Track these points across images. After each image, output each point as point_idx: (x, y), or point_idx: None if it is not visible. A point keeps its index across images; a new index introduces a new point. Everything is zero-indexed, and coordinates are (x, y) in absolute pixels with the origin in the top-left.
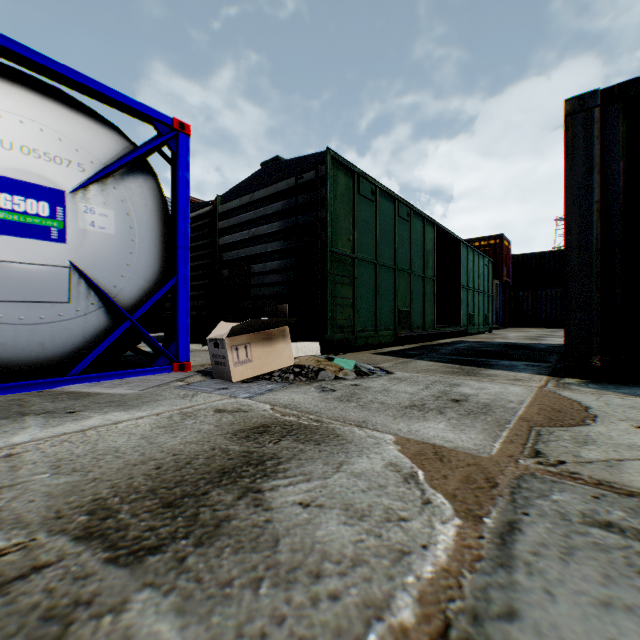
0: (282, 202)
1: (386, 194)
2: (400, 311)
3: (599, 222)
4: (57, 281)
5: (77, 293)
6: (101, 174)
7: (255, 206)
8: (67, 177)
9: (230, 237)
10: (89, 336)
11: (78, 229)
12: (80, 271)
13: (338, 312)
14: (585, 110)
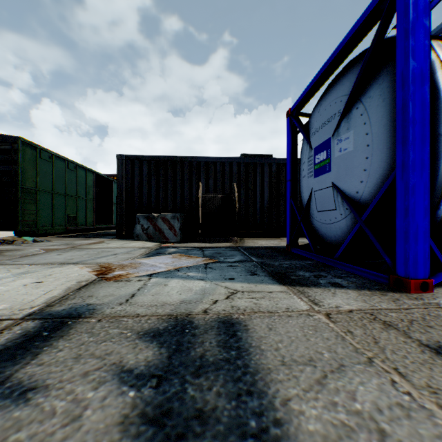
0: None
1: (60, 157)
2: (70, 216)
3: (126, 193)
4: None
5: None
6: None
7: None
8: None
9: None
10: None
11: None
12: None
13: (27, 217)
14: (122, 159)
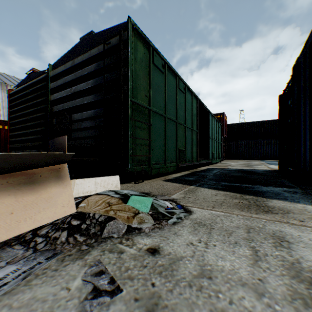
0: (94, 64)
1: (171, 71)
2: (180, 150)
3: None
4: None
5: None
6: None
7: (76, 70)
8: None
9: (58, 94)
10: None
11: None
12: None
13: (138, 150)
14: None
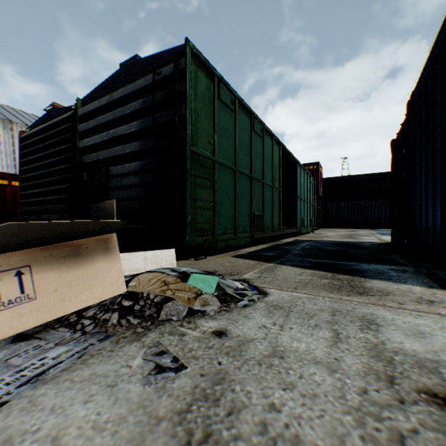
0: (140, 100)
1: (244, 108)
2: (255, 215)
3: None
4: None
5: None
6: None
7: (114, 107)
8: None
9: (90, 139)
10: None
11: None
12: None
13: (198, 215)
14: None
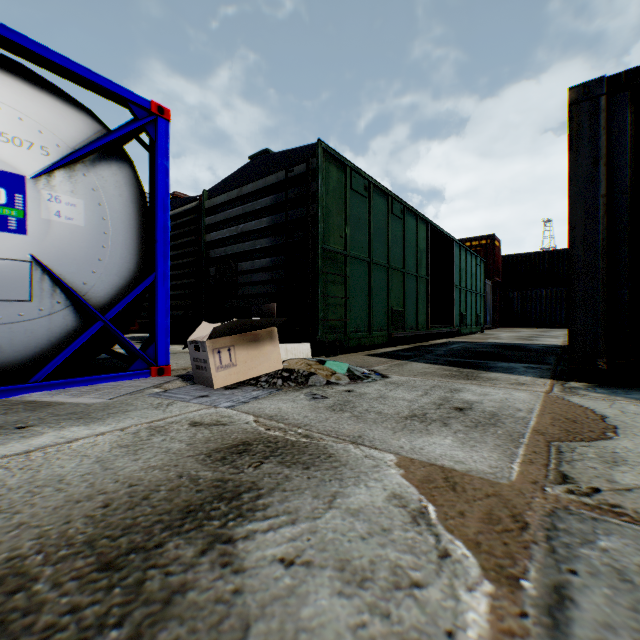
0: (271, 197)
1: (379, 190)
2: (394, 311)
3: (605, 217)
4: (16, 277)
5: (40, 290)
6: (68, 159)
7: (243, 201)
8: (28, 161)
9: (217, 233)
10: (55, 338)
11: (41, 219)
12: (43, 266)
13: (330, 312)
14: (591, 98)
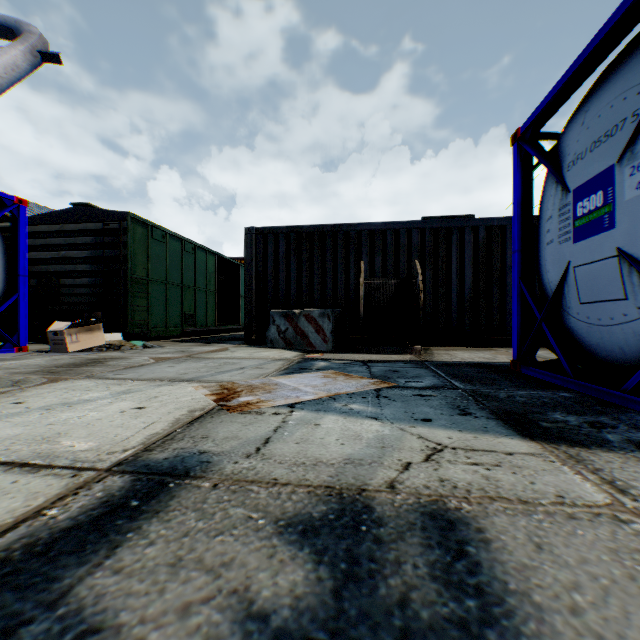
0: (92, 238)
1: (175, 236)
2: (186, 314)
3: (256, 280)
4: None
5: None
6: None
7: (66, 234)
8: None
9: (39, 254)
10: None
11: None
12: None
13: (137, 315)
14: (251, 234)
